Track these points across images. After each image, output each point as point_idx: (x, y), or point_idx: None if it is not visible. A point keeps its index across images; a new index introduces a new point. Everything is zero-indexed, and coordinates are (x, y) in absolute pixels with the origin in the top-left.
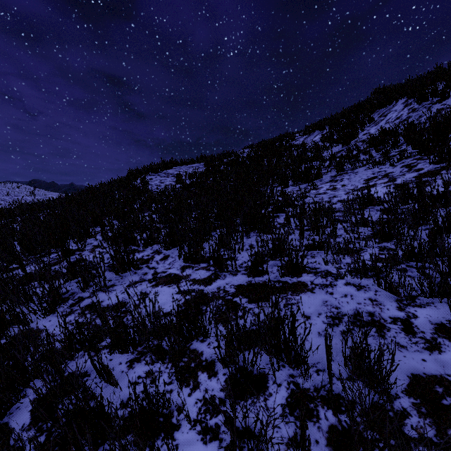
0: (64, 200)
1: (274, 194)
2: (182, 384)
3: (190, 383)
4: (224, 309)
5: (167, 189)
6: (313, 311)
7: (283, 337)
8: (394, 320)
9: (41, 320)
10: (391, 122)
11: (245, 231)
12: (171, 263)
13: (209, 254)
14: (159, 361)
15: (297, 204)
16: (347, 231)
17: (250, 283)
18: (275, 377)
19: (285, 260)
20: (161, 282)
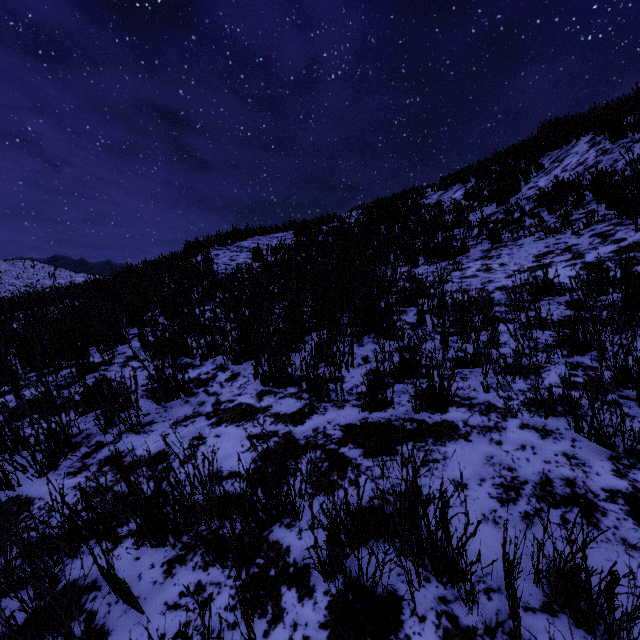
0: (90, 286)
1: (397, 278)
2: (254, 612)
3: (268, 610)
4: (324, 466)
5: (240, 269)
6: (472, 475)
7: (427, 530)
8: (612, 496)
9: (35, 481)
10: (570, 171)
11: (356, 335)
12: (242, 387)
13: (301, 371)
14: (217, 564)
15: (433, 294)
16: (518, 338)
17: (366, 422)
18: (414, 602)
19: (421, 386)
20: (225, 417)
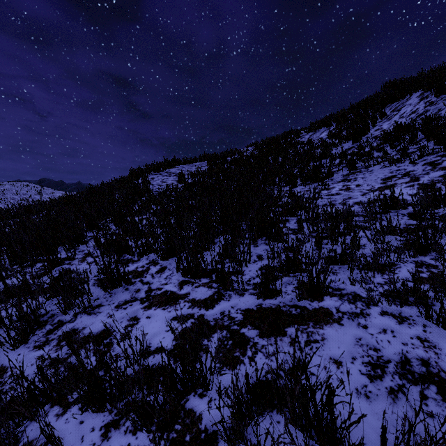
0: (62, 201)
1: (281, 195)
2: None
3: None
4: (229, 344)
5: (168, 188)
6: (345, 354)
7: (314, 409)
8: None
9: (10, 353)
10: (406, 117)
11: (252, 238)
12: (168, 277)
13: (211, 266)
14: (143, 429)
15: (308, 207)
16: (375, 242)
17: (260, 307)
18: None
19: (303, 280)
20: (154, 302)
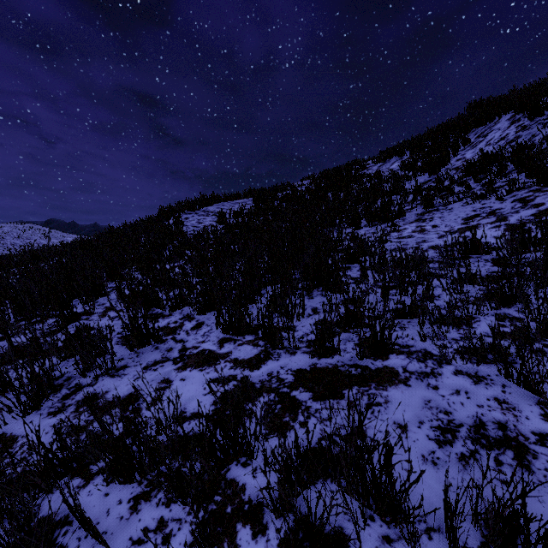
0: (76, 246)
1: (343, 238)
2: None
3: (224, 547)
4: (278, 408)
5: (206, 231)
6: (411, 418)
7: (372, 473)
8: (542, 439)
9: (20, 420)
10: (493, 144)
11: (306, 289)
12: (206, 334)
13: (258, 321)
14: (178, 501)
15: (374, 252)
16: (451, 292)
17: (315, 368)
18: (359, 541)
19: (364, 335)
20: (190, 362)
